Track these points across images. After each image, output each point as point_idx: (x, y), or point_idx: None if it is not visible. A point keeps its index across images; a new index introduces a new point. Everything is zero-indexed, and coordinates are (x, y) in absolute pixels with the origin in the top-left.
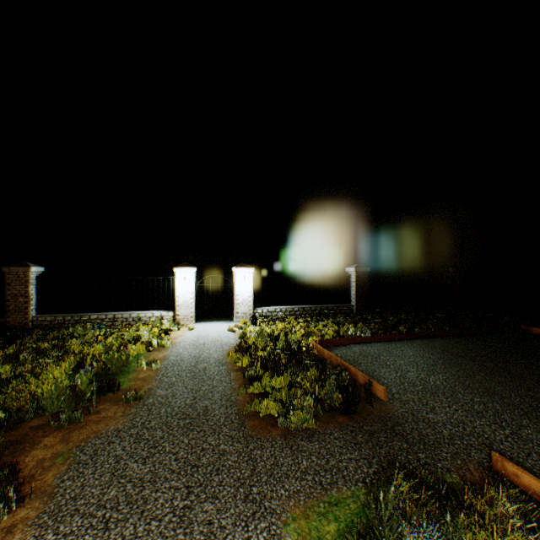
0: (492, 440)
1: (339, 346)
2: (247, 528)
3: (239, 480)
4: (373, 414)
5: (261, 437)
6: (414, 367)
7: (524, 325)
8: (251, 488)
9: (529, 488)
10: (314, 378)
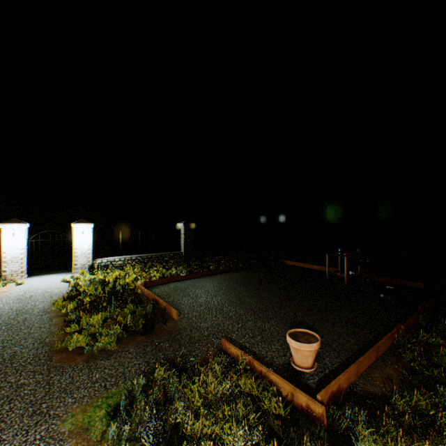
0: (230, 332)
1: (161, 285)
2: (27, 434)
3: (31, 402)
4: (165, 331)
5: (66, 365)
6: (206, 294)
7: (283, 259)
8: (41, 405)
9: (234, 354)
10: (129, 312)
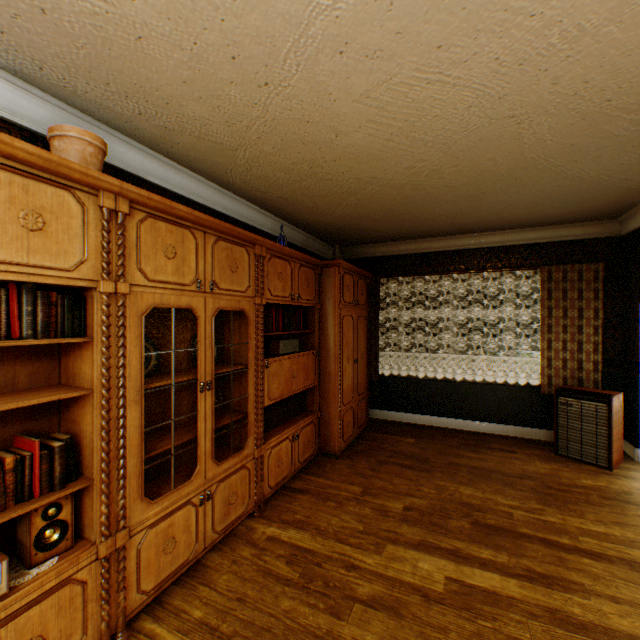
0: None
1: None
2: None
3: None
4: None
5: None
6: None
7: None
8: None
9: None
10: None
